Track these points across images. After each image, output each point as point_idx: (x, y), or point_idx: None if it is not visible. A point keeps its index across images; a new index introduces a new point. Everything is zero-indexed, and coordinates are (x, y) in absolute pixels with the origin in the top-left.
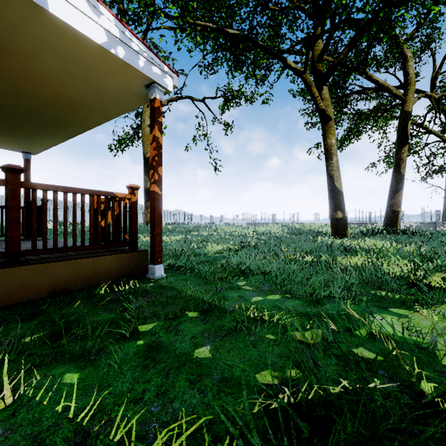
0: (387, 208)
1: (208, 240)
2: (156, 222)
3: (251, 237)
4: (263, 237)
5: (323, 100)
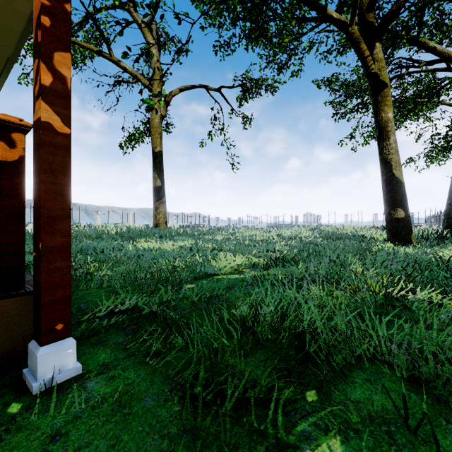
0: (447, 207)
1: (221, 248)
2: (44, 215)
3: (278, 243)
4: (294, 243)
5: (374, 61)
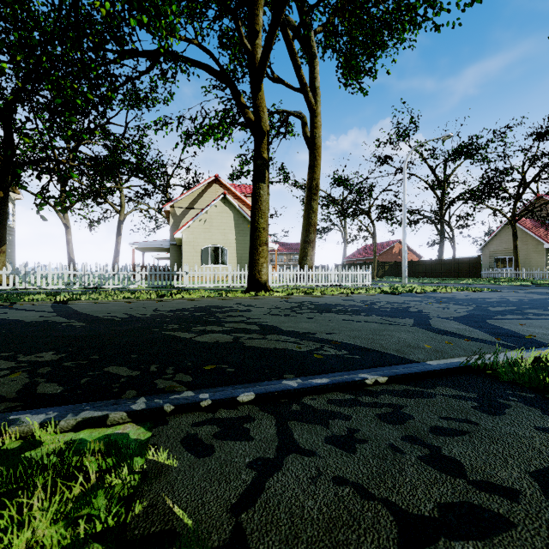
0: (112, 265)
1: None
2: None
3: None
4: None
5: (65, 219)
